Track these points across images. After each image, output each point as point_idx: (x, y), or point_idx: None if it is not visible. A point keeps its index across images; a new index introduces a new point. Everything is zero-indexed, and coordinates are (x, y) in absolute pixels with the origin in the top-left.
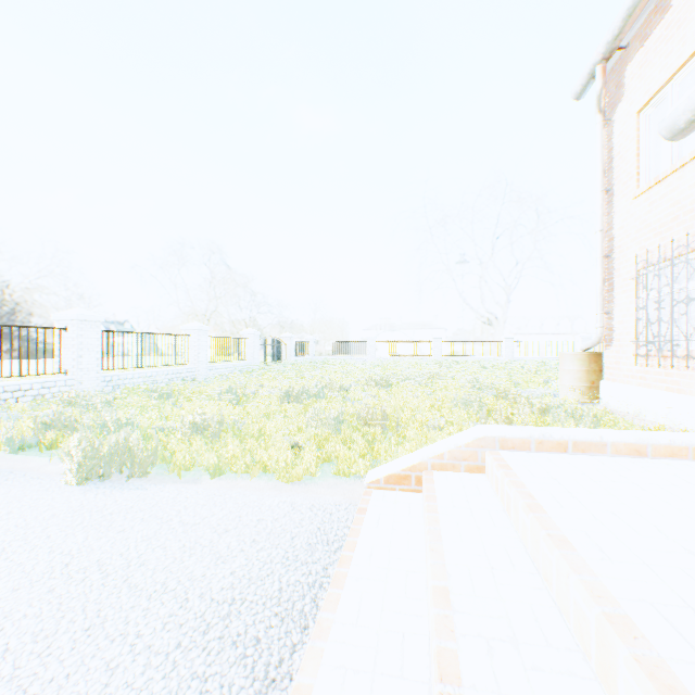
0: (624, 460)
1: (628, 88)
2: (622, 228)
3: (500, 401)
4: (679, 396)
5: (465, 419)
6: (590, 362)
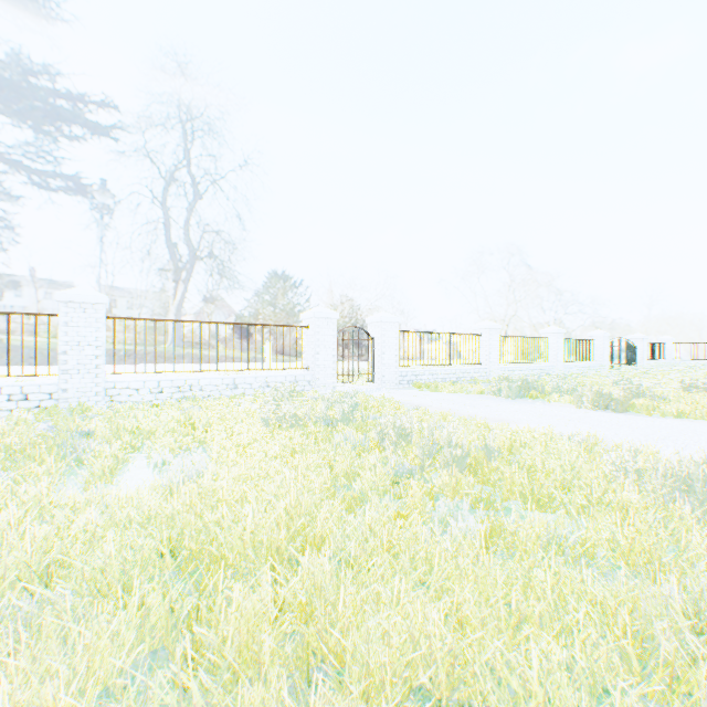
0: None
1: None
2: None
3: None
4: None
5: None
6: None
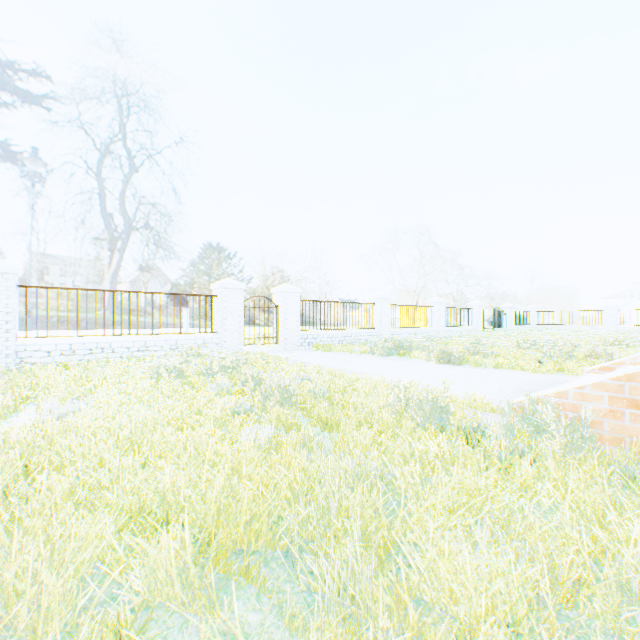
0: None
1: None
2: None
3: None
4: None
5: None
6: None
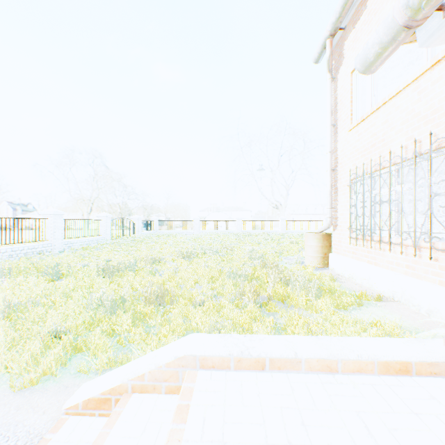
0: (316, 382)
1: (346, 56)
2: (342, 151)
3: (263, 270)
4: (375, 268)
5: (232, 289)
6: (324, 240)
